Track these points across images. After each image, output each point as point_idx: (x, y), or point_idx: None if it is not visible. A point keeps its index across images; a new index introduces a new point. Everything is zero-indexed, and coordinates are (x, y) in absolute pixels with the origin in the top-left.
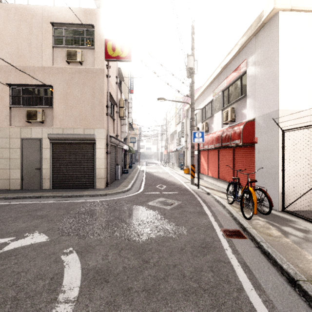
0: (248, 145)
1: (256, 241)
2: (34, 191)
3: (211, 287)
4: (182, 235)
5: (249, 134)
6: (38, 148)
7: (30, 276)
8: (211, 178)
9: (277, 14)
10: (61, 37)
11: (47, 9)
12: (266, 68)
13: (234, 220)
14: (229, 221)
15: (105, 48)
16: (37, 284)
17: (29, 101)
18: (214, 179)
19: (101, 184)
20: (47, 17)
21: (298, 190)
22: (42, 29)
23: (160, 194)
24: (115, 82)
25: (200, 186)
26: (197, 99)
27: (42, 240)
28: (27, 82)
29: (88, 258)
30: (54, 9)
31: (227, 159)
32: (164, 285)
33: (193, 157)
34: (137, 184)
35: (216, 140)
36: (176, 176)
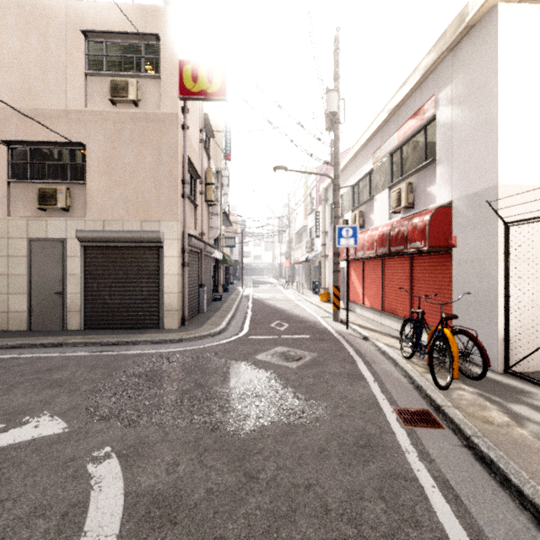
0: (439, 251)
1: (463, 434)
2: (52, 334)
3: (383, 537)
4: (320, 420)
5: (441, 230)
6: (60, 256)
7: (22, 509)
8: (370, 309)
9: (495, 9)
10: (101, 57)
11: (74, 7)
12: (474, 109)
13: (416, 390)
14: (408, 391)
15: (179, 76)
16: (33, 529)
17: (44, 171)
18: (374, 311)
19: (172, 320)
20: (74, 21)
21: (534, 334)
22: (66, 43)
23: (278, 339)
24: (199, 139)
25: (349, 324)
26: (343, 170)
27: (54, 431)
28: (39, 137)
29: (140, 470)
30: (88, 7)
31: (400, 275)
32: (287, 531)
33: (338, 272)
34: (237, 320)
35: (379, 242)
36: (306, 306)
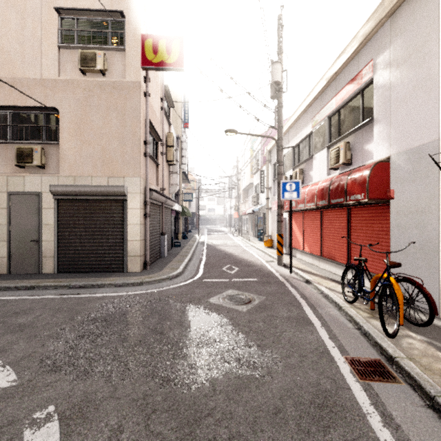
0: (378, 202)
1: (424, 392)
2: (28, 277)
3: None
4: (272, 372)
5: (380, 183)
6: (36, 208)
7: None
8: (309, 255)
9: None
10: (72, 32)
11: None
12: (414, 69)
13: (364, 337)
14: (356, 338)
15: (141, 48)
16: None
17: (22, 133)
18: (314, 256)
19: (135, 265)
20: (49, 0)
21: None
22: (41, 20)
23: (229, 282)
24: (160, 107)
25: (292, 268)
26: (285, 134)
27: (1, 384)
28: (18, 103)
29: (80, 438)
30: None
31: (338, 225)
32: None
33: (281, 222)
34: (193, 264)
35: (319, 195)
36: (253, 251)
